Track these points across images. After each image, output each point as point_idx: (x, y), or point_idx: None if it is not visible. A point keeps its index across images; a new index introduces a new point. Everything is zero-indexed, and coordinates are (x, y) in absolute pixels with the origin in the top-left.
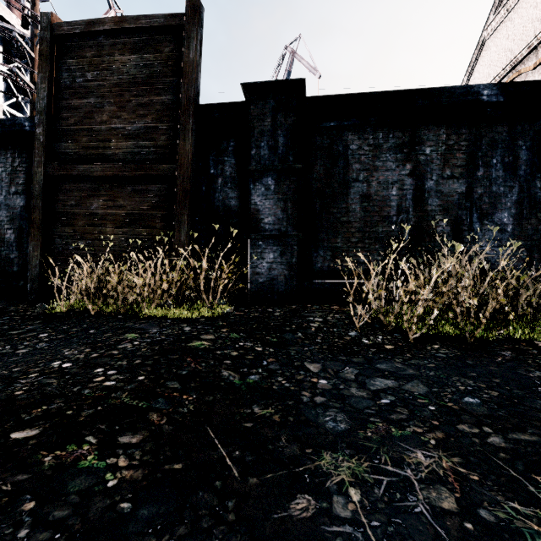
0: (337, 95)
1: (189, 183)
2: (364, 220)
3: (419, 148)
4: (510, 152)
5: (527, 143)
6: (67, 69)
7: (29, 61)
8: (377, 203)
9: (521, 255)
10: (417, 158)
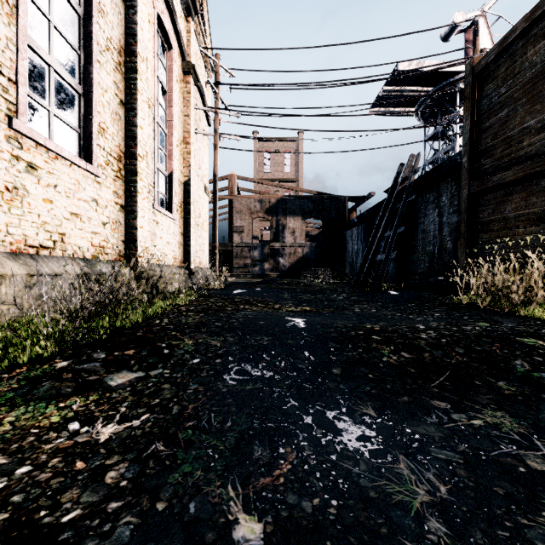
0: None
1: None
2: None
3: None
4: None
5: None
6: (484, 97)
7: None
8: None
9: None
10: None
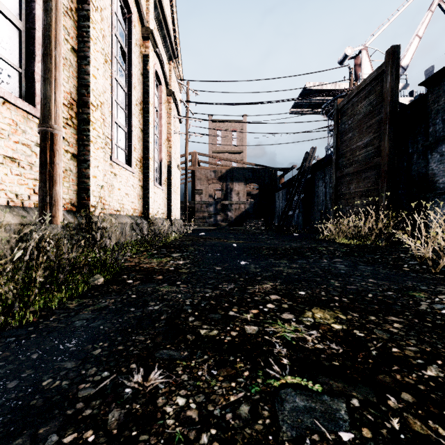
0: None
1: (387, 167)
2: None
3: None
4: None
5: None
6: (342, 123)
7: None
8: None
9: None
10: None
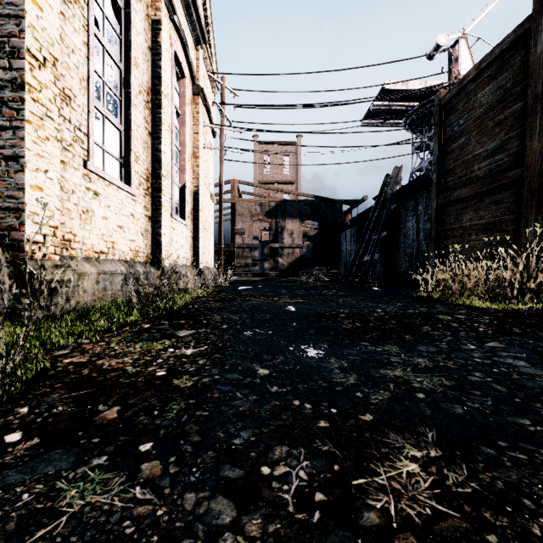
0: None
1: (536, 182)
2: None
3: None
4: None
5: None
6: (448, 125)
7: None
8: None
9: None
10: None
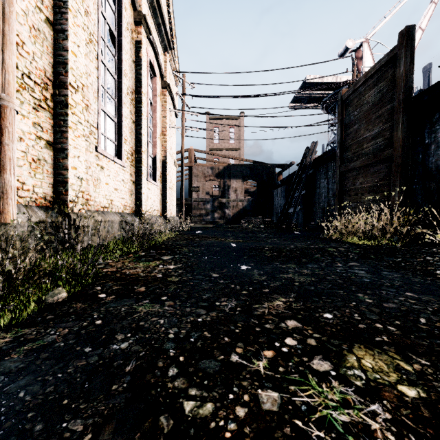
0: None
1: (400, 159)
2: None
3: None
4: None
5: None
6: (347, 114)
7: None
8: None
9: None
10: None
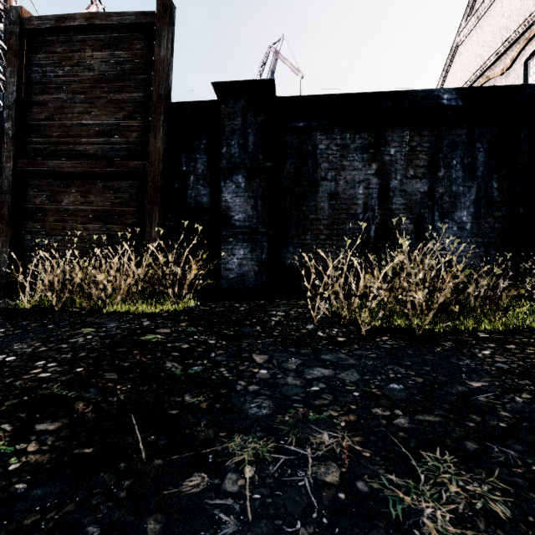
0: (306, 96)
1: (160, 180)
2: (332, 217)
3: (384, 148)
4: (468, 154)
5: (485, 145)
6: (37, 64)
7: (2, 54)
8: (344, 201)
9: (479, 252)
10: (382, 158)
